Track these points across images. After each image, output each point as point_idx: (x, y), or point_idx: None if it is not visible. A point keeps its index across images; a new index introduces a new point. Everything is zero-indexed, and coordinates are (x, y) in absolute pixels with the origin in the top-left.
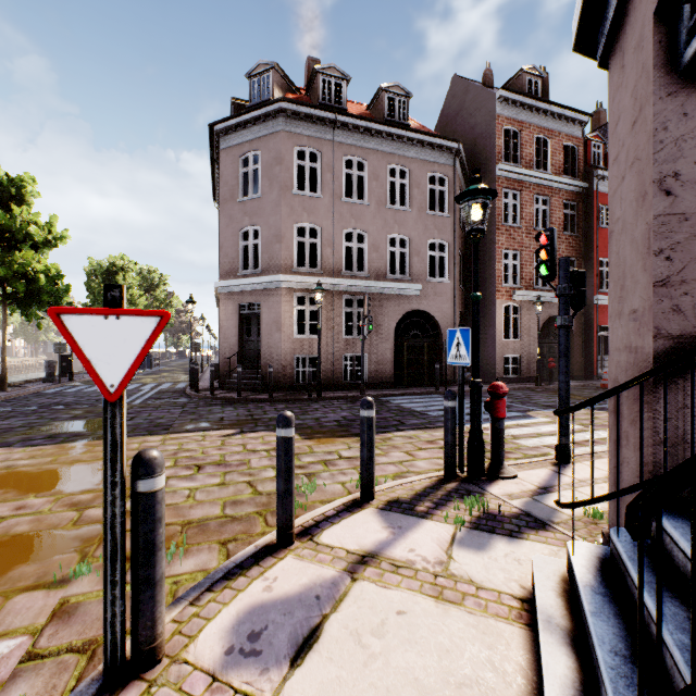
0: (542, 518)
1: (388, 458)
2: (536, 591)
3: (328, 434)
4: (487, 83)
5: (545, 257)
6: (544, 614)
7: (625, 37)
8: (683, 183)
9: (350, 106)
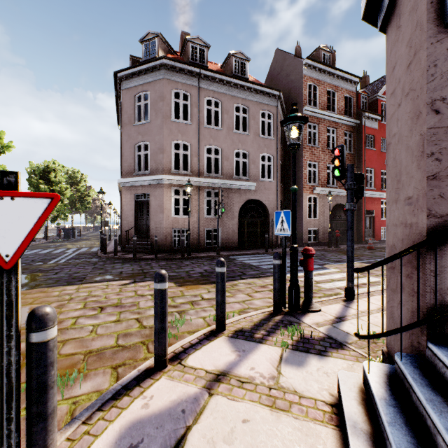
0: (340, 340)
1: (235, 298)
2: (343, 400)
3: (195, 282)
4: (298, 54)
5: (338, 164)
6: (350, 421)
7: (401, 6)
8: (447, 105)
9: (210, 64)
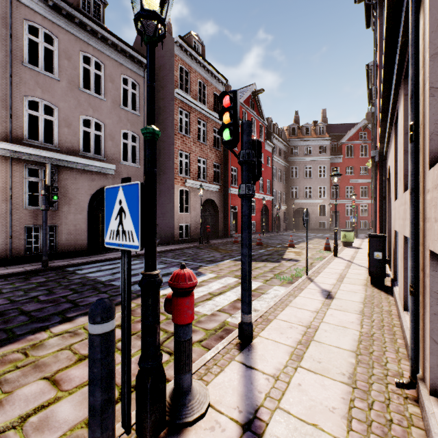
0: None
1: (3, 413)
2: None
3: None
4: (169, 31)
5: (228, 120)
6: None
7: None
8: None
9: None
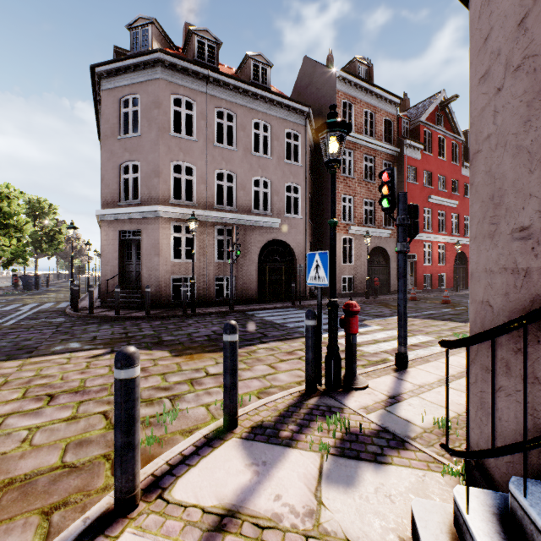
0: (399, 434)
1: (253, 372)
2: None
3: (198, 349)
4: (330, 65)
5: (387, 192)
6: None
7: None
8: None
9: (222, 68)
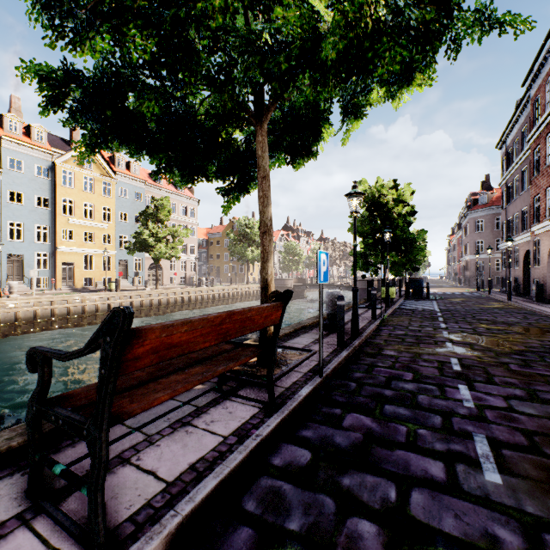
0: None
1: None
2: None
3: None
4: None
5: None
6: None
7: None
8: None
9: None
